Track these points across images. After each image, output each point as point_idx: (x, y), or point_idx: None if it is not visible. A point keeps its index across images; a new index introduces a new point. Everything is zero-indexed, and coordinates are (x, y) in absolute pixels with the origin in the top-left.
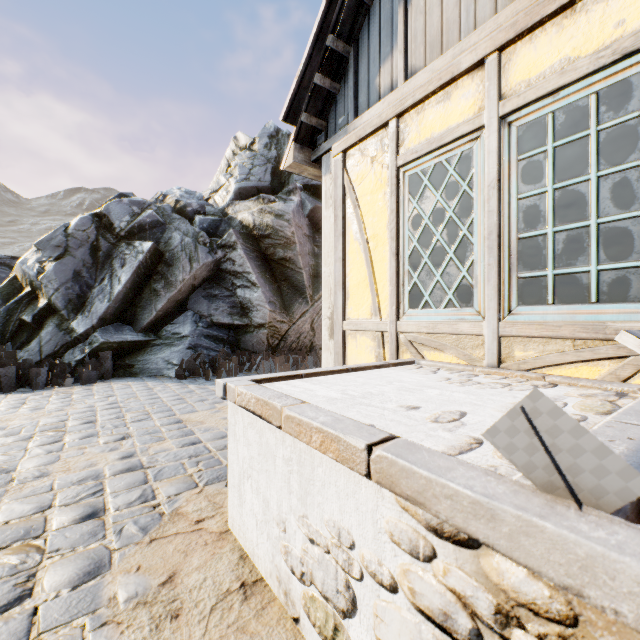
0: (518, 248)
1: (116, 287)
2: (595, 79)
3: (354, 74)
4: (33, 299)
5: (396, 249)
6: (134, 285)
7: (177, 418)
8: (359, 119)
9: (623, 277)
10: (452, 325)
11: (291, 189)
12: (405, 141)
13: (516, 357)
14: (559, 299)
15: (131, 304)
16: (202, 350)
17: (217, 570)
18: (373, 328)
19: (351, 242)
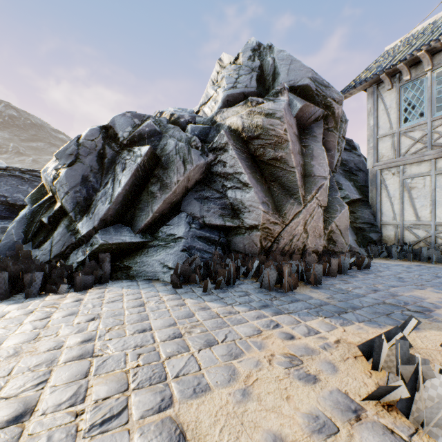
0: None
1: (116, 189)
2: None
3: None
4: (53, 203)
5: None
6: (133, 188)
7: (174, 423)
8: None
9: None
10: None
11: (278, 90)
12: None
13: None
14: None
15: (130, 206)
16: (195, 252)
17: None
18: None
19: None
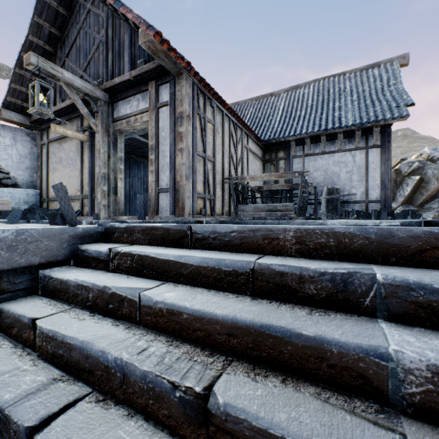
0: None
1: (405, 193)
2: None
3: None
4: None
5: None
6: (412, 192)
7: None
8: None
9: None
10: None
11: None
12: None
13: None
14: None
15: (410, 198)
16: None
17: None
18: None
19: None
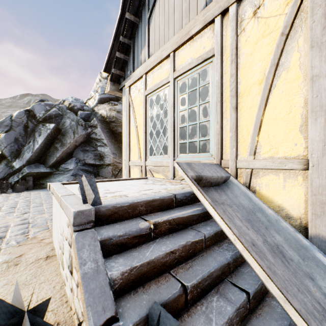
0: (179, 131)
1: (36, 146)
2: (198, 67)
3: (133, 53)
4: None
5: (145, 130)
6: (45, 145)
7: None
8: (134, 73)
9: (205, 143)
10: (161, 162)
11: None
12: (148, 84)
13: (179, 175)
14: (190, 152)
15: (44, 154)
16: (79, 176)
17: (40, 253)
18: (138, 164)
19: (132, 127)
